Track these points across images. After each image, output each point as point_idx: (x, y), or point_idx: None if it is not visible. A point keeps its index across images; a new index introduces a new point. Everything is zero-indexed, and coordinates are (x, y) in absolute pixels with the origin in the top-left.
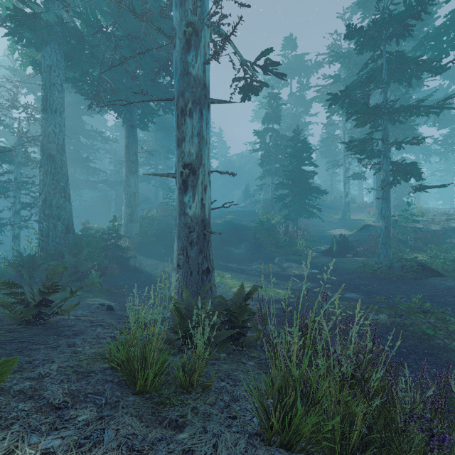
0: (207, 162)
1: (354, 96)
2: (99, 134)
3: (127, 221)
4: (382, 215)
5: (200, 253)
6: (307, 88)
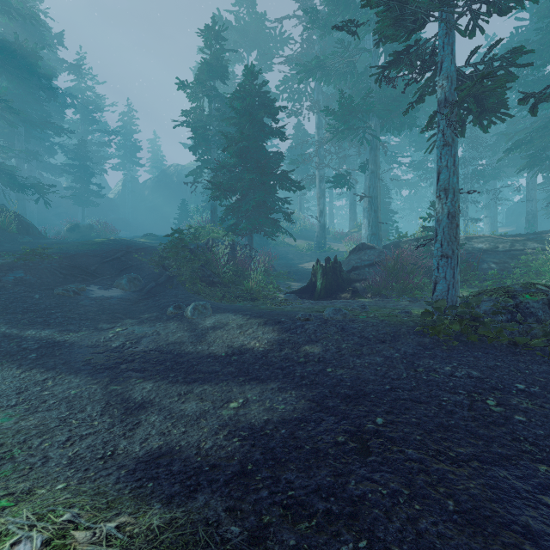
0: None
1: None
2: None
3: None
4: (442, 185)
5: None
6: (270, 66)
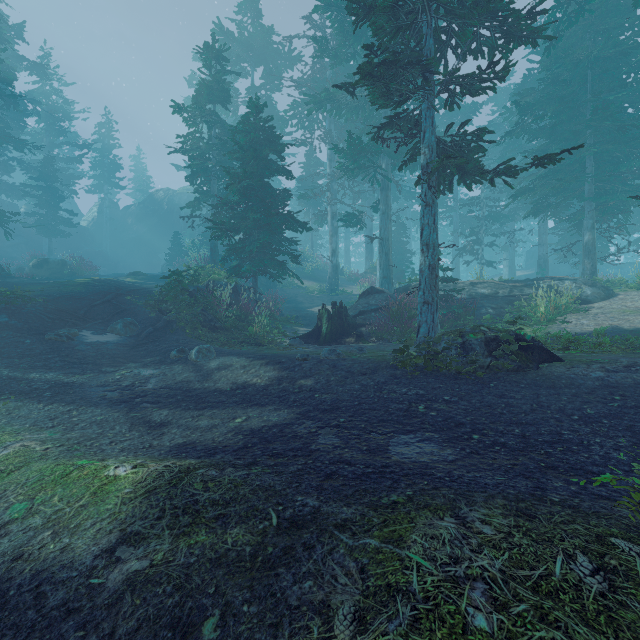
0: None
1: None
2: None
3: None
4: (424, 240)
5: None
6: (278, 86)
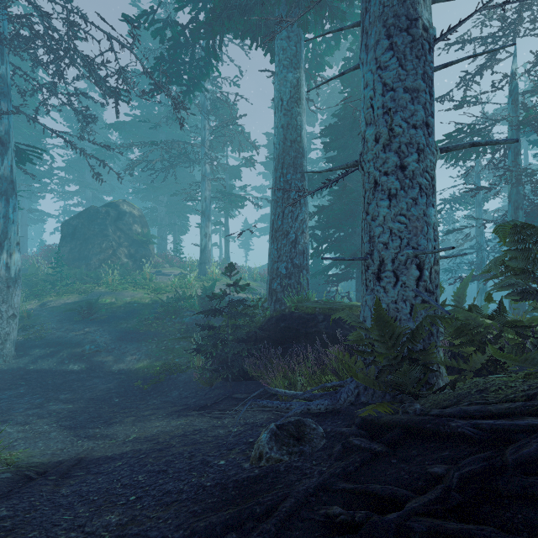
0: None
1: None
2: None
3: None
4: None
5: None
6: None
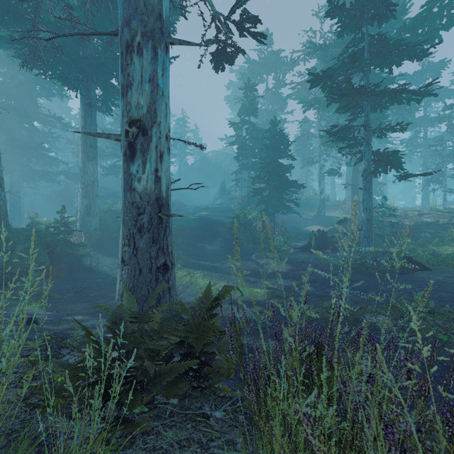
0: (165, 121)
1: (336, 78)
2: (57, 120)
3: (84, 214)
4: (364, 206)
5: (153, 243)
6: (283, 85)
